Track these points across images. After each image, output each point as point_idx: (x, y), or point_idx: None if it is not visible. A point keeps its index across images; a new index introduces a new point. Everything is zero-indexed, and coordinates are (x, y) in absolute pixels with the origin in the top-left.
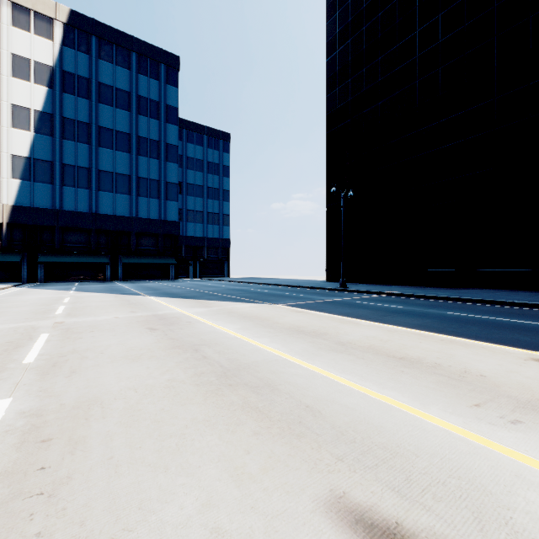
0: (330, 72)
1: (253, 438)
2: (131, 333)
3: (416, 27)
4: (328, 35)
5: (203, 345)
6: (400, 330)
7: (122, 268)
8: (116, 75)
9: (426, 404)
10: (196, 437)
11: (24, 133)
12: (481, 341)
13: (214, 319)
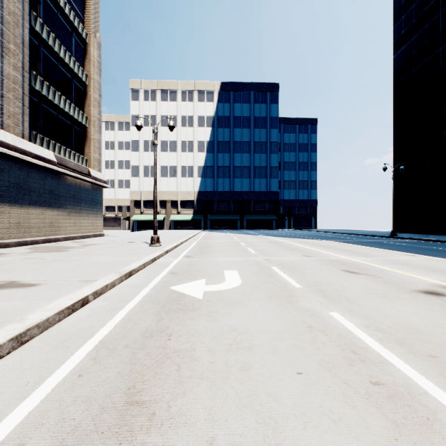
0: (396, 66)
1: (294, 252)
2: (265, 243)
3: None
4: (394, 37)
5: (287, 246)
6: (372, 248)
7: (245, 222)
8: (242, 109)
9: (337, 254)
10: (284, 252)
11: (202, 154)
12: (400, 252)
13: (293, 242)
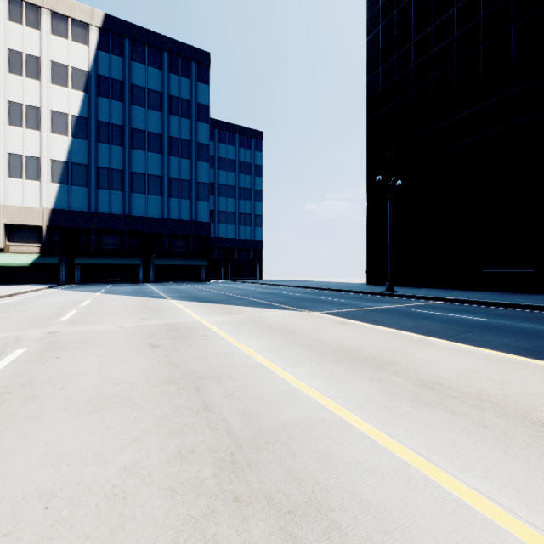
0: (372, 51)
1: None
2: (124, 351)
3: None
4: (369, 11)
5: (210, 379)
6: (508, 359)
7: (154, 270)
8: (148, 76)
9: None
10: None
11: (63, 138)
12: None
13: (235, 332)
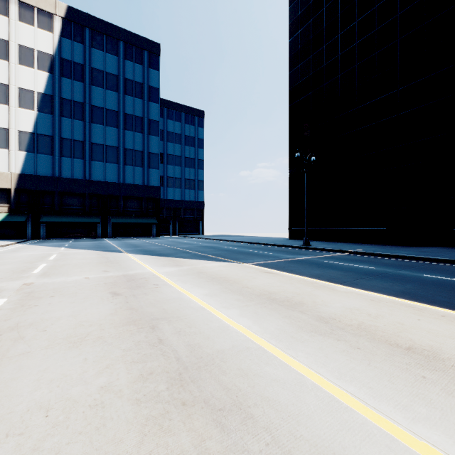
0: (293, 51)
1: None
2: (92, 299)
3: (375, 2)
4: (290, 18)
5: (163, 320)
6: (384, 299)
7: (111, 227)
8: (106, 61)
9: None
10: None
11: (29, 112)
12: None
13: (182, 281)
